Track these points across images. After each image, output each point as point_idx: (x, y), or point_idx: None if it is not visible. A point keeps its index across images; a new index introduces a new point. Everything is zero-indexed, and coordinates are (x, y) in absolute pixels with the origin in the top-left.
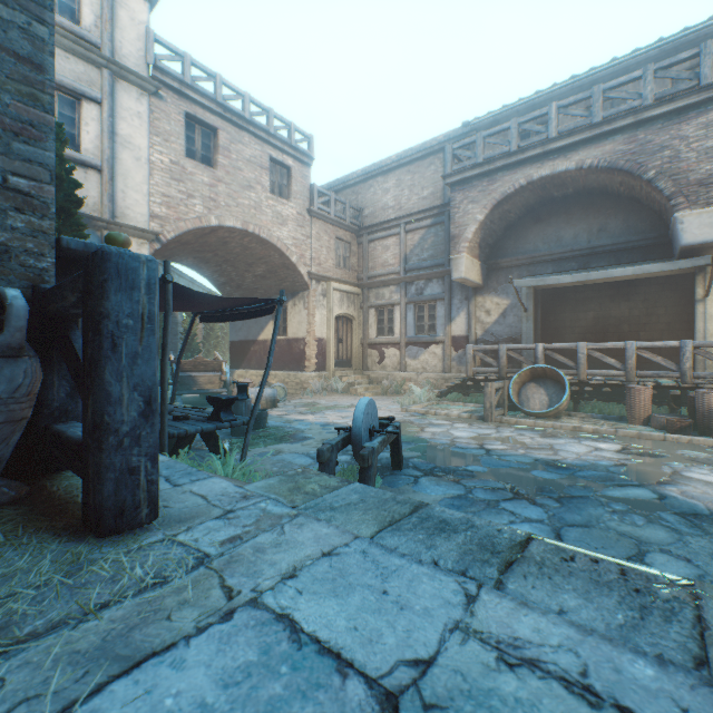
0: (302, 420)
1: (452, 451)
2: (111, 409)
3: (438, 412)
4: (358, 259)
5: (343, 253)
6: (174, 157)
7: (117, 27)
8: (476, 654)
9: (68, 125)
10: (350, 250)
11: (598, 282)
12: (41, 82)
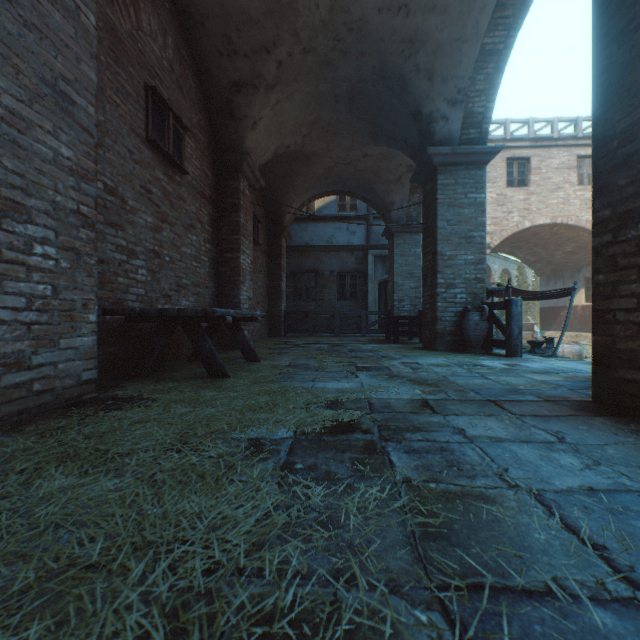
0: None
1: None
2: (512, 331)
3: None
4: None
5: None
6: (498, 191)
7: None
8: (585, 368)
9: None
10: None
11: None
12: (482, 248)
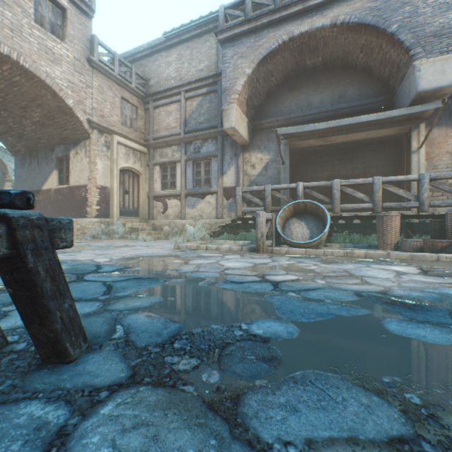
0: None
1: (222, 289)
2: None
3: (209, 247)
4: (145, 123)
5: (130, 114)
6: None
7: None
8: None
9: None
10: (137, 113)
11: (337, 141)
12: None
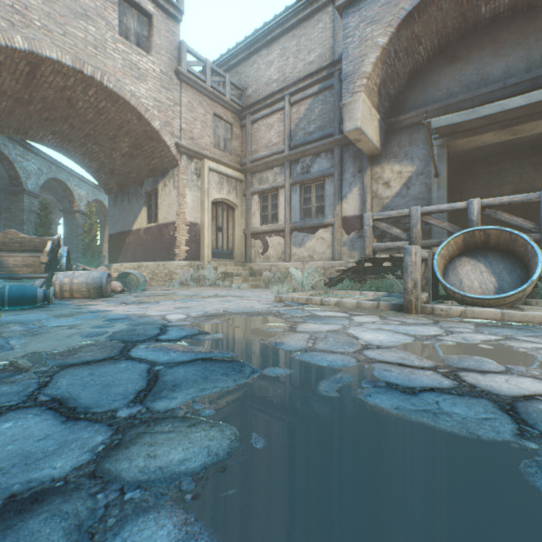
0: (97, 312)
1: (376, 414)
2: None
3: (326, 300)
4: (241, 143)
5: (224, 134)
6: None
7: None
8: None
9: None
10: (232, 132)
11: (537, 131)
12: None
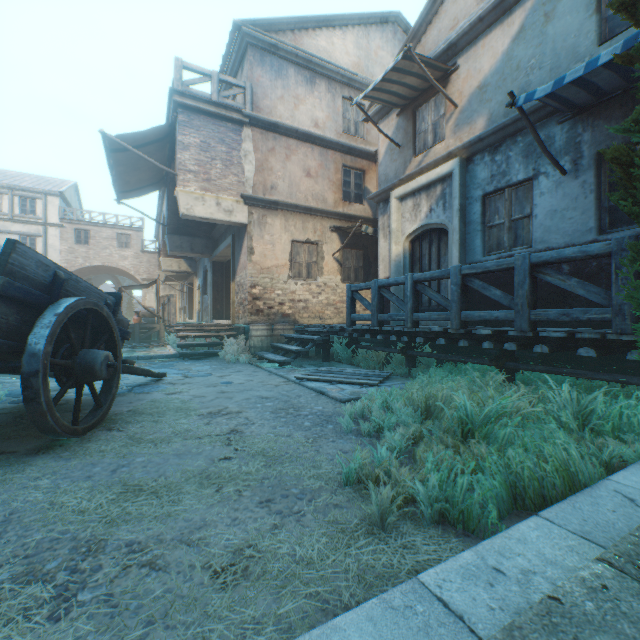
0: None
1: None
2: None
3: None
4: None
5: None
6: (70, 246)
7: (49, 210)
8: None
9: (34, 246)
10: None
11: None
12: None
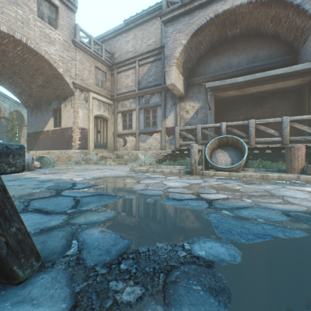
0: (31, 178)
1: (165, 206)
2: None
3: (155, 170)
4: (111, 84)
5: (101, 78)
6: None
7: None
8: None
9: None
10: (106, 77)
11: (251, 92)
12: None
